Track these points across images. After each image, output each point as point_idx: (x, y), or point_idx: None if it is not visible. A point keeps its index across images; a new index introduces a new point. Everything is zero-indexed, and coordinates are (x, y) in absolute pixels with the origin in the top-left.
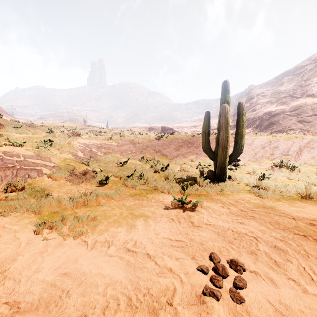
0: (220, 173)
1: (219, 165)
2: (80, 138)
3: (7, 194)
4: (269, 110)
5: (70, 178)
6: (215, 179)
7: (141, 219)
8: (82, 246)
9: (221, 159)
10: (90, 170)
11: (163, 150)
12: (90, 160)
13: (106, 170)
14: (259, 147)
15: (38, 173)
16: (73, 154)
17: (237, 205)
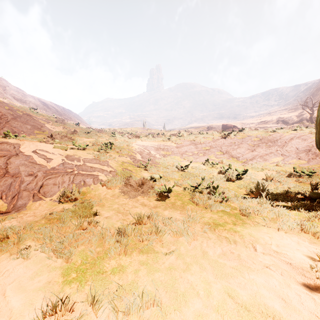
0: None
1: None
2: (139, 140)
3: (57, 206)
4: None
5: (124, 188)
6: None
7: None
8: None
9: None
10: (148, 176)
11: (231, 151)
12: (149, 164)
13: (166, 176)
14: None
15: (94, 180)
16: (131, 157)
17: None
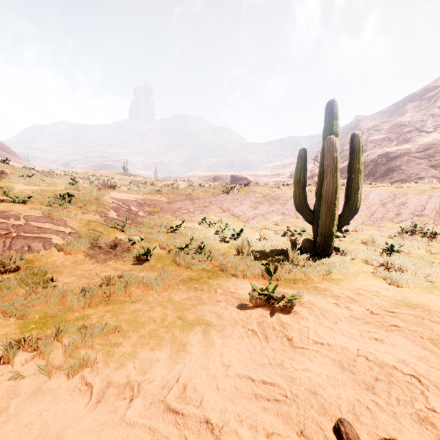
0: (324, 244)
1: (322, 232)
2: (115, 191)
3: None
4: (386, 151)
5: (91, 251)
6: (315, 252)
7: (198, 329)
8: (81, 396)
9: (325, 223)
10: (126, 239)
11: (233, 209)
12: (127, 224)
13: (150, 238)
14: (378, 204)
15: (45, 244)
16: (101, 214)
17: (360, 301)
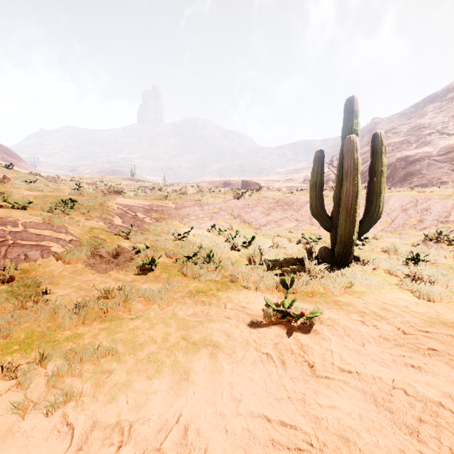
0: (343, 252)
1: (341, 240)
2: (121, 197)
3: None
4: (405, 154)
5: (91, 260)
6: (333, 262)
7: (205, 352)
8: (60, 441)
9: (344, 230)
10: (130, 246)
11: (244, 215)
12: (132, 231)
13: (156, 246)
14: (398, 210)
15: (43, 252)
16: (105, 221)
17: (388, 318)
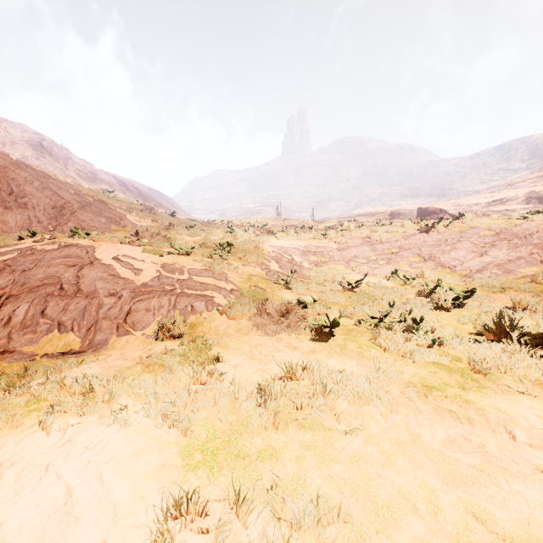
0: None
1: None
2: (273, 238)
3: (155, 345)
4: None
5: (258, 318)
6: None
7: None
8: None
9: None
10: (293, 299)
11: (440, 256)
12: (292, 278)
13: (323, 299)
14: None
15: (207, 303)
16: (262, 266)
17: None
